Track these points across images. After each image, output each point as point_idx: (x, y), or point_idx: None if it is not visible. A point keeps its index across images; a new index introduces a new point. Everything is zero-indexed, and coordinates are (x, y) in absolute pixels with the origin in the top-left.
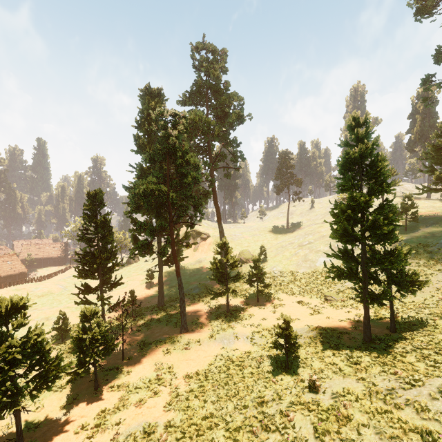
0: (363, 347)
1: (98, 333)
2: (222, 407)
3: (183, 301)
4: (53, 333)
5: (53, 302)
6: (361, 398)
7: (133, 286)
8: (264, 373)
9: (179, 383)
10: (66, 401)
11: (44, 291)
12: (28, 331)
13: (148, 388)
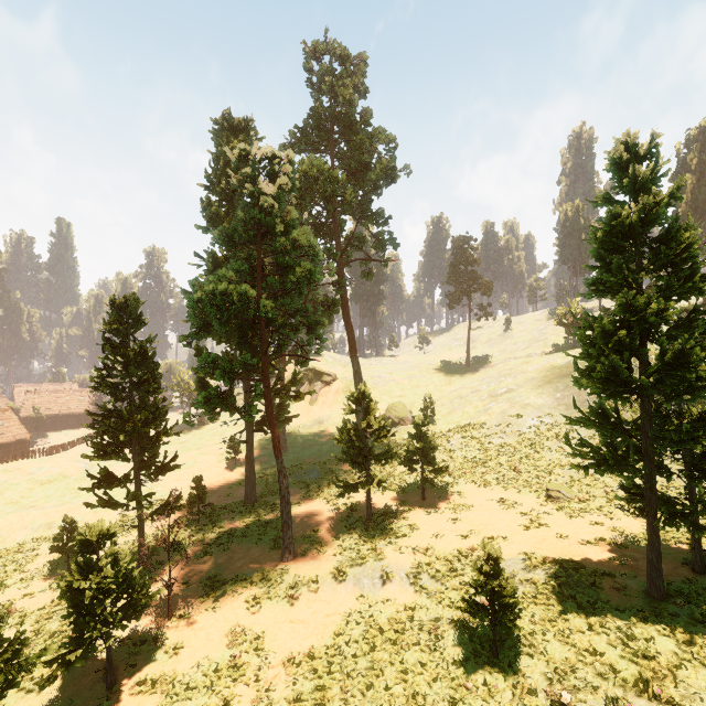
0: (652, 613)
1: (112, 577)
2: None
3: (286, 502)
4: (55, 554)
5: (65, 494)
6: None
7: (205, 466)
8: (446, 666)
9: (274, 677)
10: None
11: (53, 474)
12: None
13: (213, 688)
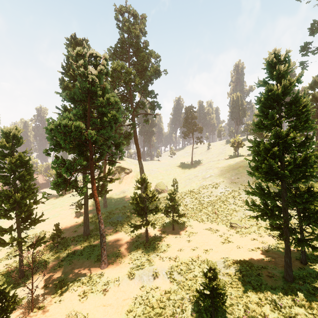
0: (289, 290)
1: None
2: None
3: (103, 237)
4: None
5: None
6: None
7: (64, 216)
8: None
9: None
10: None
11: None
12: None
13: None
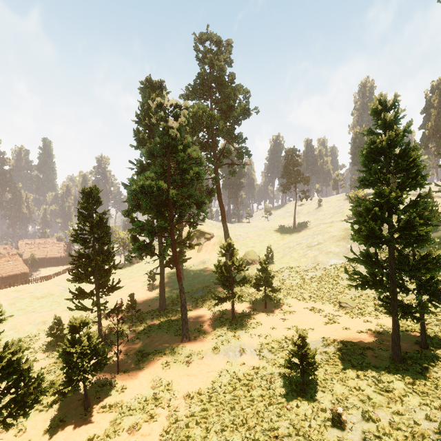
0: (393, 369)
1: (88, 346)
2: (228, 440)
3: (184, 308)
4: (49, 338)
5: (52, 305)
6: None
7: (135, 288)
8: (276, 397)
9: (178, 404)
10: (52, 423)
11: (44, 293)
12: (4, 348)
13: (144, 410)
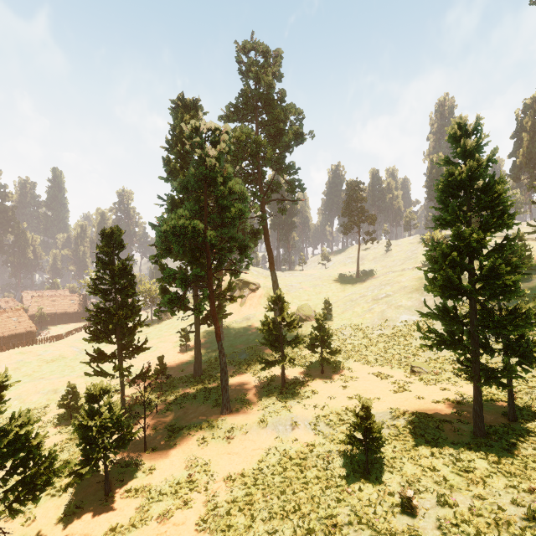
0: (475, 445)
1: (109, 419)
2: (277, 530)
3: (225, 373)
4: (61, 410)
5: (64, 370)
6: (484, 532)
7: (164, 350)
8: (334, 479)
9: (218, 488)
10: (66, 511)
11: (55, 355)
12: (10, 420)
13: (176, 494)
